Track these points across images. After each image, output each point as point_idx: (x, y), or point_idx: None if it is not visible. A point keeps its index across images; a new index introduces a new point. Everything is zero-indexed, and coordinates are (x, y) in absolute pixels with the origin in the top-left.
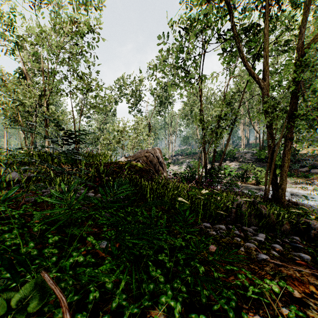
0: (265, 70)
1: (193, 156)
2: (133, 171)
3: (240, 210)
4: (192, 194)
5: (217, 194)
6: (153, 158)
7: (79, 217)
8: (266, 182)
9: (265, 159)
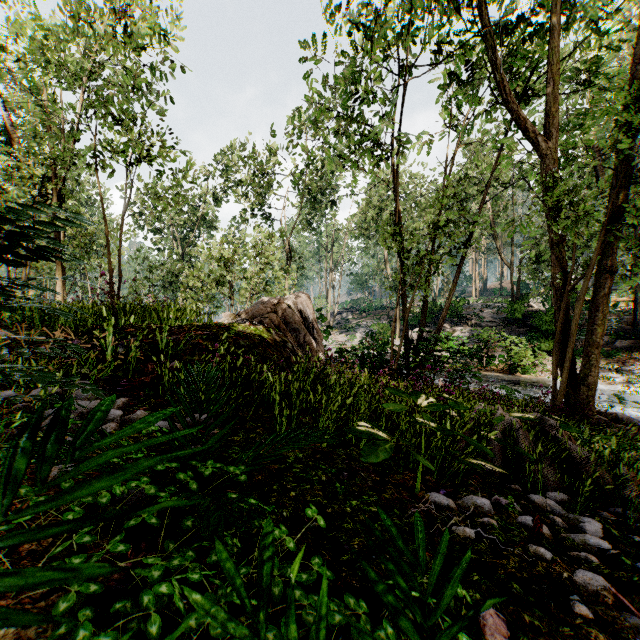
0: (546, 116)
1: (377, 315)
2: (244, 346)
3: (517, 448)
4: (396, 409)
5: (456, 404)
6: (294, 317)
7: None
8: (555, 370)
9: (523, 320)
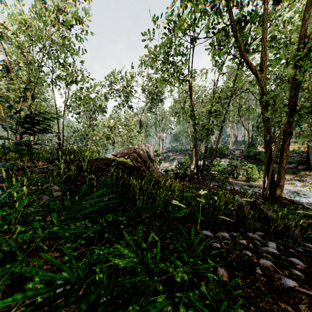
0: (261, 62)
1: (183, 153)
2: (121, 168)
3: (242, 213)
4: (189, 195)
5: (216, 194)
6: (144, 155)
7: (27, 240)
8: (264, 179)
9: (254, 156)
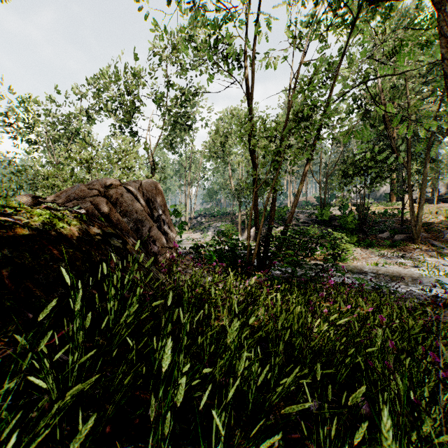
0: None
1: (223, 218)
2: None
3: None
4: None
5: None
6: (134, 204)
7: None
8: None
9: (328, 221)
